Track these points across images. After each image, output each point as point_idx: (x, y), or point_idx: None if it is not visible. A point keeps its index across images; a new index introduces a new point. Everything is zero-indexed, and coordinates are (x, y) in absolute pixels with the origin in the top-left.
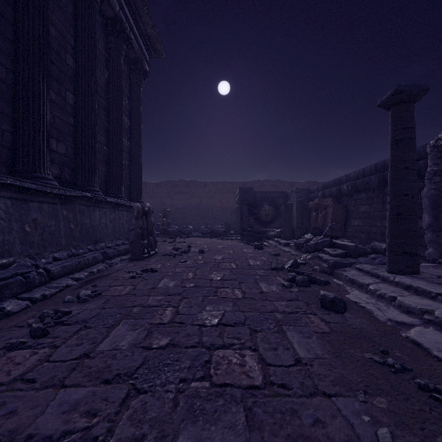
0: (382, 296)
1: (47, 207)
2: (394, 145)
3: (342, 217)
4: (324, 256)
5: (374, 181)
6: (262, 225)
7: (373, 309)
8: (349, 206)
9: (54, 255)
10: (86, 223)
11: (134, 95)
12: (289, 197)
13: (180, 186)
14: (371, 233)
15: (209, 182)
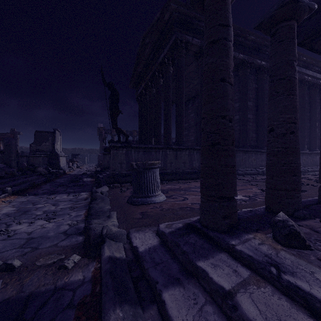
0: None
1: (306, 156)
2: None
3: None
4: None
5: None
6: None
7: None
8: None
9: (307, 167)
10: (314, 160)
11: None
12: None
13: None
14: None
15: None
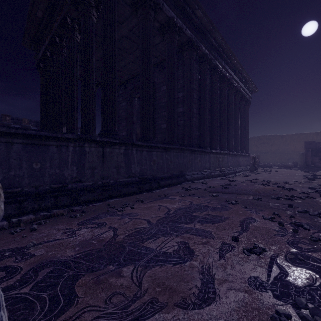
0: None
1: (234, 157)
2: None
3: None
4: None
5: None
6: None
7: None
8: None
9: (235, 168)
10: (238, 161)
11: (246, 113)
12: None
13: (263, 139)
14: None
15: (285, 135)
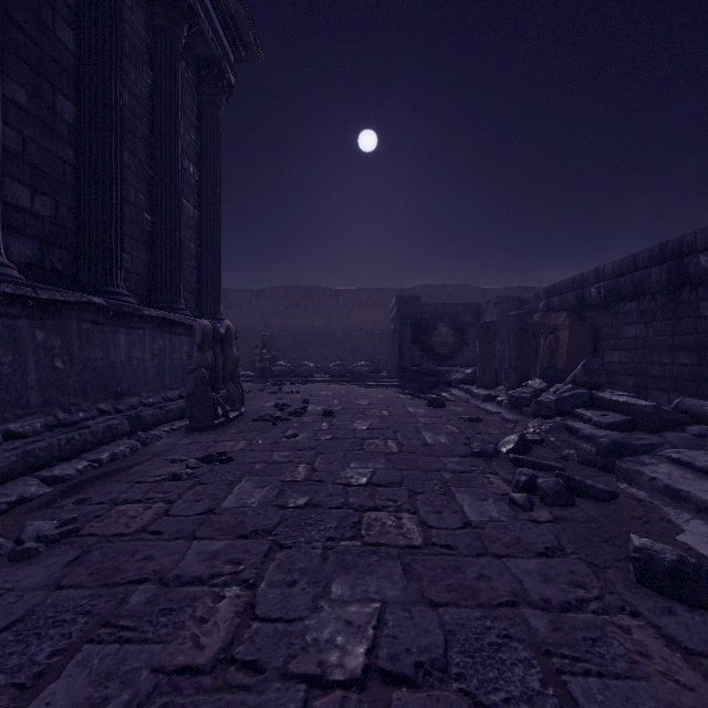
0: None
1: None
2: None
3: (588, 347)
4: (582, 427)
5: (658, 277)
6: (435, 361)
7: None
8: (600, 326)
9: (8, 426)
10: (95, 358)
11: (206, 125)
12: (482, 312)
13: (295, 296)
14: (648, 376)
15: (344, 289)
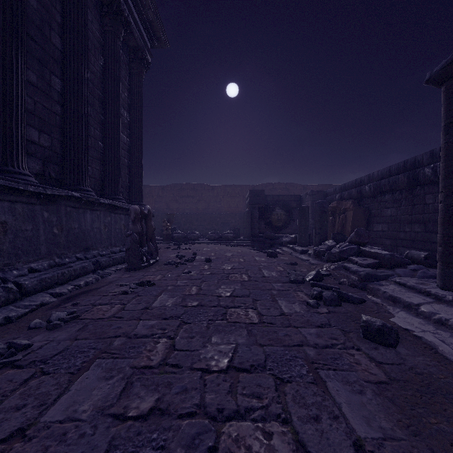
0: (443, 322)
1: (22, 208)
2: (450, 128)
3: (364, 222)
4: (352, 266)
5: (403, 180)
6: (273, 230)
7: (435, 342)
8: (371, 209)
9: (30, 265)
10: (74, 227)
11: (134, 87)
12: (302, 200)
13: (187, 190)
14: (398, 239)
15: (217, 185)
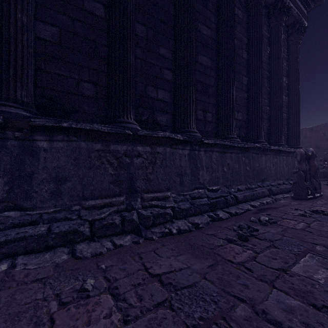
0: None
1: (234, 156)
2: None
3: None
4: None
5: None
6: None
7: None
8: None
9: (237, 187)
10: (256, 166)
11: (291, 55)
12: None
13: None
14: None
15: None
